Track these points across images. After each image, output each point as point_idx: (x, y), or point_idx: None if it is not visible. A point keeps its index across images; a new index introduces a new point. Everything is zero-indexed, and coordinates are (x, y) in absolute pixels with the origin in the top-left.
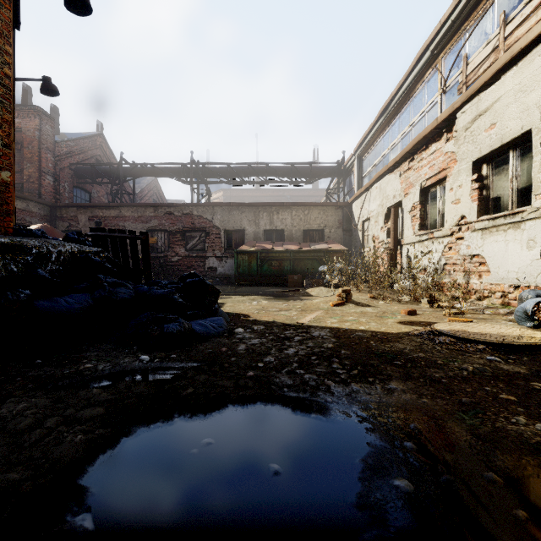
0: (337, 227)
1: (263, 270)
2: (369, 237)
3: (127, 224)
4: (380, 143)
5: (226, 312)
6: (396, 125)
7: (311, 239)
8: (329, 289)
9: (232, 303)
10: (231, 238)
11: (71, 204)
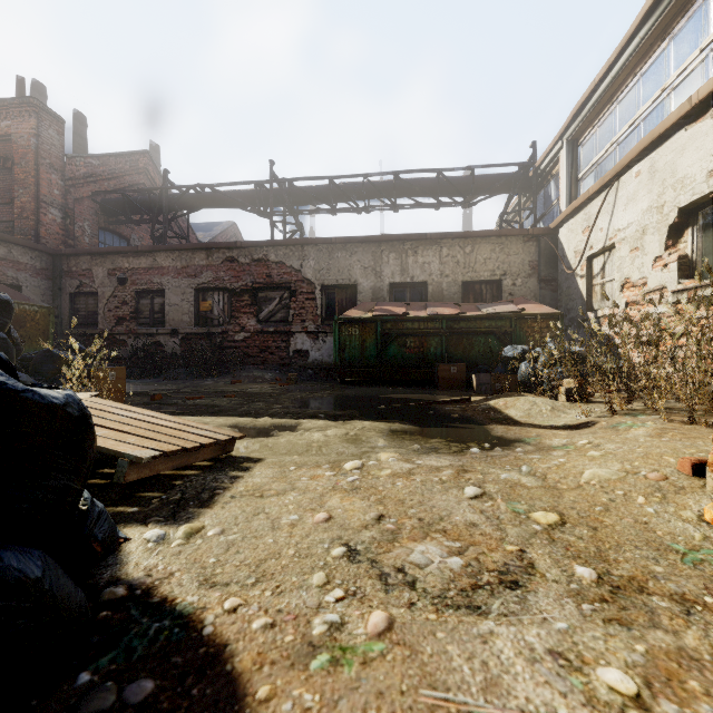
0: (528, 275)
1: (388, 356)
2: (609, 286)
3: (165, 280)
4: (634, 90)
5: (149, 598)
6: (693, 23)
7: (477, 299)
8: (555, 403)
9: (272, 469)
10: (333, 300)
11: (81, 251)
